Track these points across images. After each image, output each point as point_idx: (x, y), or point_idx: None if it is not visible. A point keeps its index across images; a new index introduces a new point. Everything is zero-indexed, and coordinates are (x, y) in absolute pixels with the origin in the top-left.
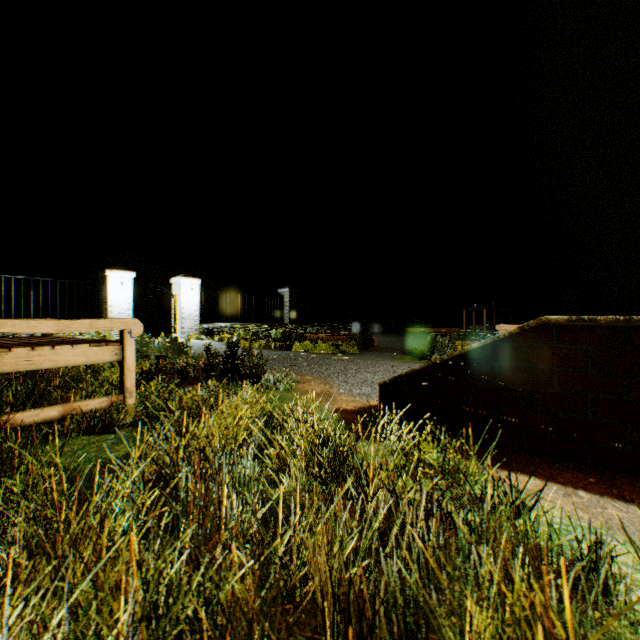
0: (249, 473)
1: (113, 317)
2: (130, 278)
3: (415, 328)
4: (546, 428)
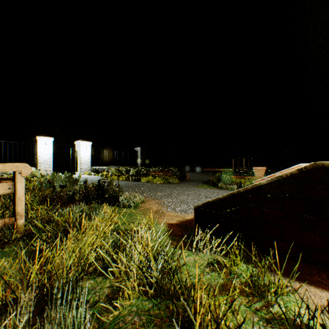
0: (79, 315)
1: (41, 163)
2: (51, 141)
3: (207, 168)
4: (321, 244)
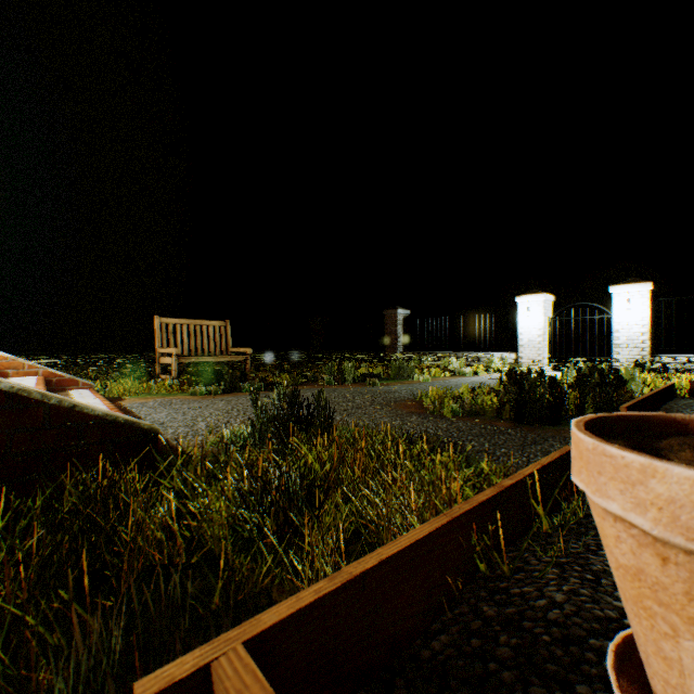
0: None
1: (522, 345)
2: (539, 301)
3: None
4: None
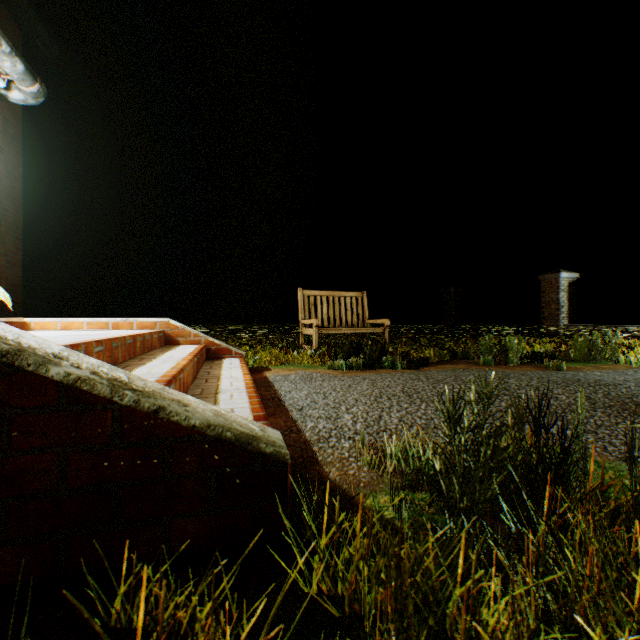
0: None
1: None
2: None
3: None
4: None
